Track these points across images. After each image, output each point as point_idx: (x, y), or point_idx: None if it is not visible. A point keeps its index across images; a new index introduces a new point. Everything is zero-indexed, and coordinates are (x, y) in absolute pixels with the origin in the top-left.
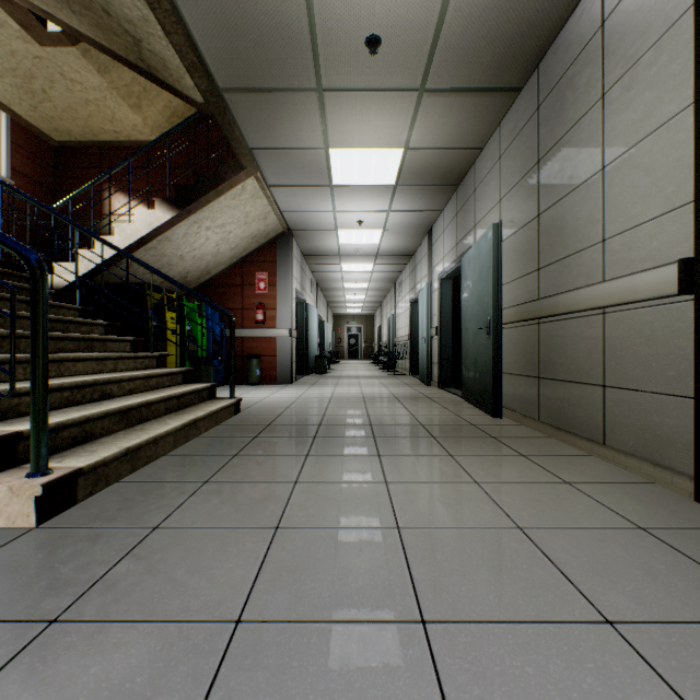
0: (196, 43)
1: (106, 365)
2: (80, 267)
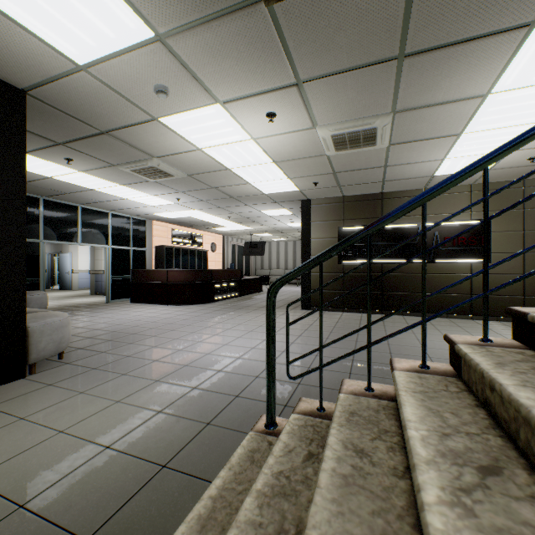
0: None
1: None
2: None
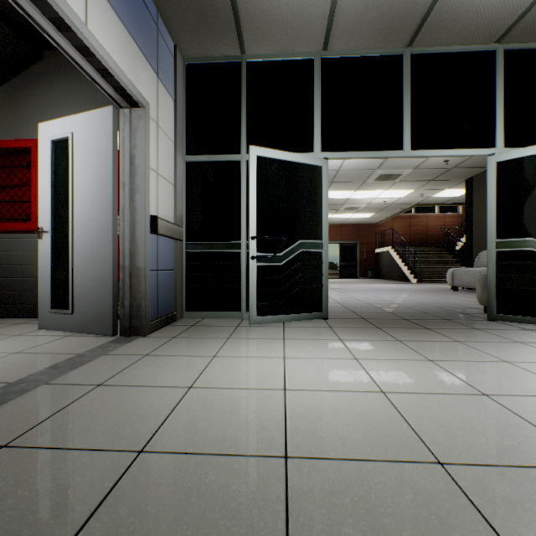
0: (453, 203)
1: (445, 269)
2: (461, 243)
